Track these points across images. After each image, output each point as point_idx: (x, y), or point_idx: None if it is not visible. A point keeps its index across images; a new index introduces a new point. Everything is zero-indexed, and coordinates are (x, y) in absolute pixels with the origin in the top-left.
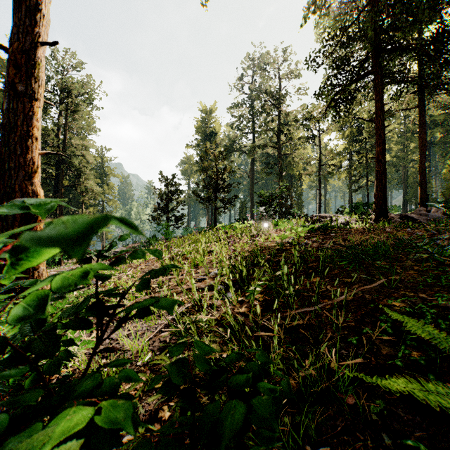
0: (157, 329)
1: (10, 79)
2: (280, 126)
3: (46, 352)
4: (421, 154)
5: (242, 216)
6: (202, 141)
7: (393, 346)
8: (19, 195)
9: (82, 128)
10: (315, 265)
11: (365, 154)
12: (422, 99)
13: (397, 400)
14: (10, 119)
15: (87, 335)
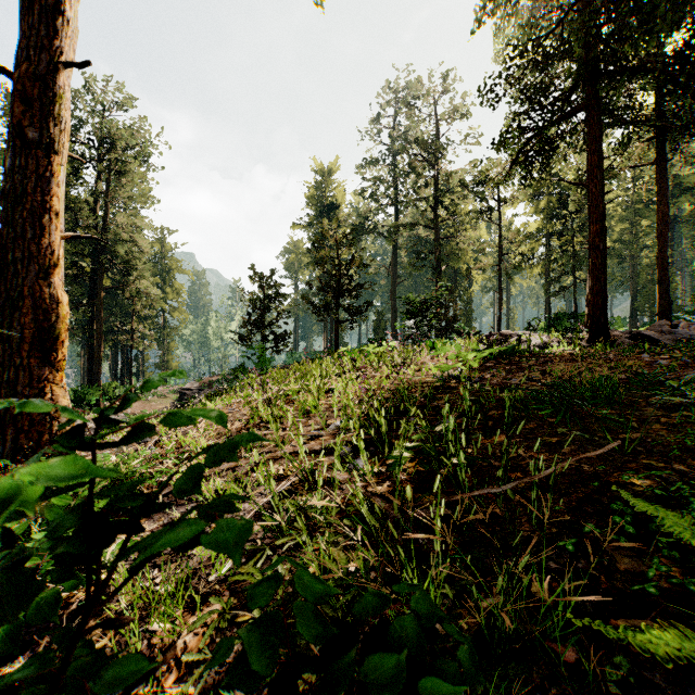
0: None
1: (16, 121)
2: (437, 194)
3: (1, 617)
4: (660, 236)
5: (379, 334)
6: (317, 218)
7: (636, 557)
8: (29, 303)
9: (132, 198)
10: (497, 414)
11: (572, 237)
12: (663, 150)
13: (651, 656)
14: (16, 184)
15: None
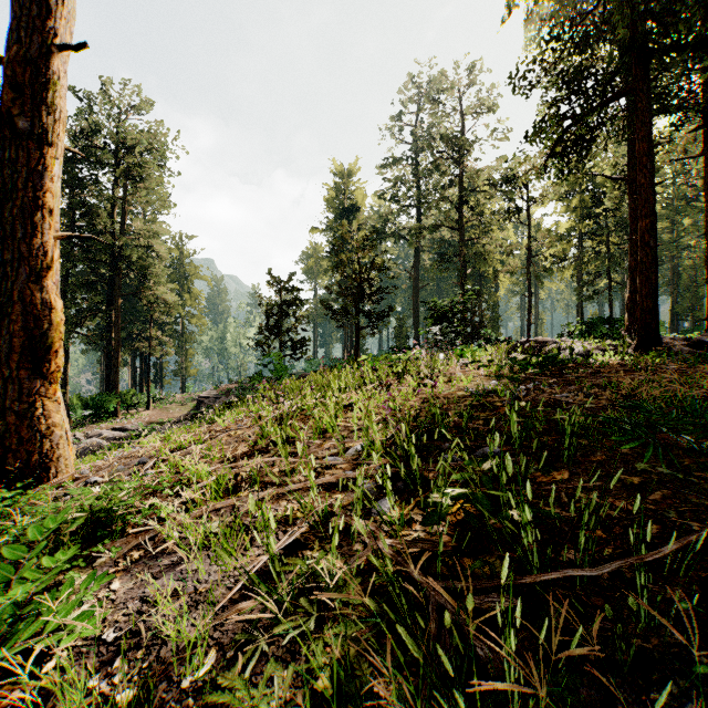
0: (235, 587)
1: (5, 109)
2: (462, 193)
3: None
4: None
5: (401, 340)
6: (337, 221)
7: None
8: (19, 309)
9: (150, 204)
10: (551, 440)
11: (607, 237)
12: None
13: None
14: (6, 178)
15: (103, 585)
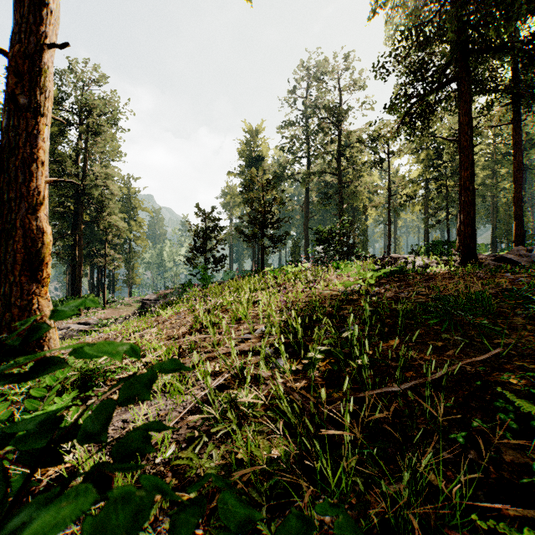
0: (185, 410)
1: (10, 90)
2: (340, 148)
3: None
4: (516, 180)
5: (295, 257)
6: (247, 168)
7: (519, 449)
8: (21, 233)
9: (105, 153)
10: (391, 322)
11: (445, 181)
12: (518, 113)
13: None
14: (11, 139)
15: None
